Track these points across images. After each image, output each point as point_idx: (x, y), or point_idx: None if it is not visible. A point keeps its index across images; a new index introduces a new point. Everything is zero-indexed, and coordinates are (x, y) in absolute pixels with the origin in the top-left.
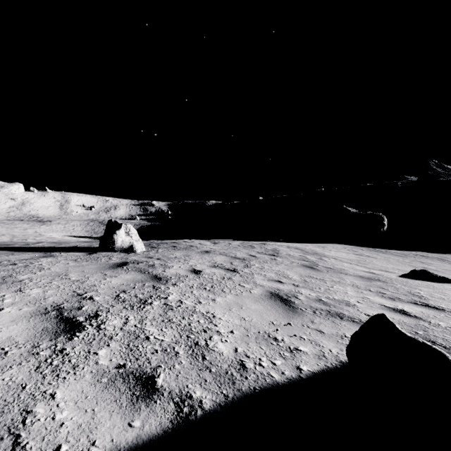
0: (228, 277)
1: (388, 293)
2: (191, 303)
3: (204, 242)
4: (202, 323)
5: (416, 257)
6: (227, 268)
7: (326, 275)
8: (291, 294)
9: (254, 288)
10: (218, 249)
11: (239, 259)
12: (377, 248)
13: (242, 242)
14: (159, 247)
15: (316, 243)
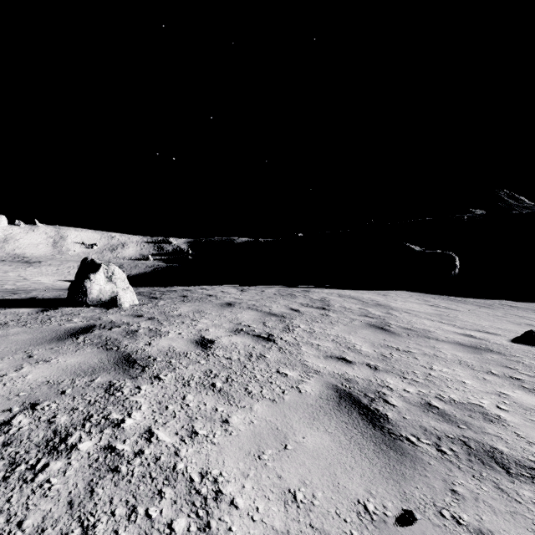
0: (258, 354)
1: (525, 378)
2: (172, 438)
3: (228, 290)
4: (179, 534)
5: (505, 308)
6: (258, 333)
7: (409, 342)
8: (372, 390)
9: (304, 379)
10: (245, 299)
11: (275, 316)
12: (450, 296)
13: (279, 288)
14: (162, 298)
15: (373, 290)
